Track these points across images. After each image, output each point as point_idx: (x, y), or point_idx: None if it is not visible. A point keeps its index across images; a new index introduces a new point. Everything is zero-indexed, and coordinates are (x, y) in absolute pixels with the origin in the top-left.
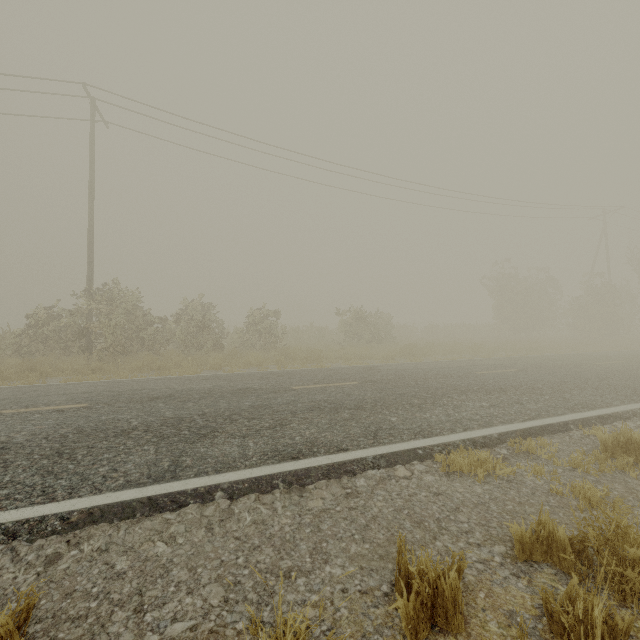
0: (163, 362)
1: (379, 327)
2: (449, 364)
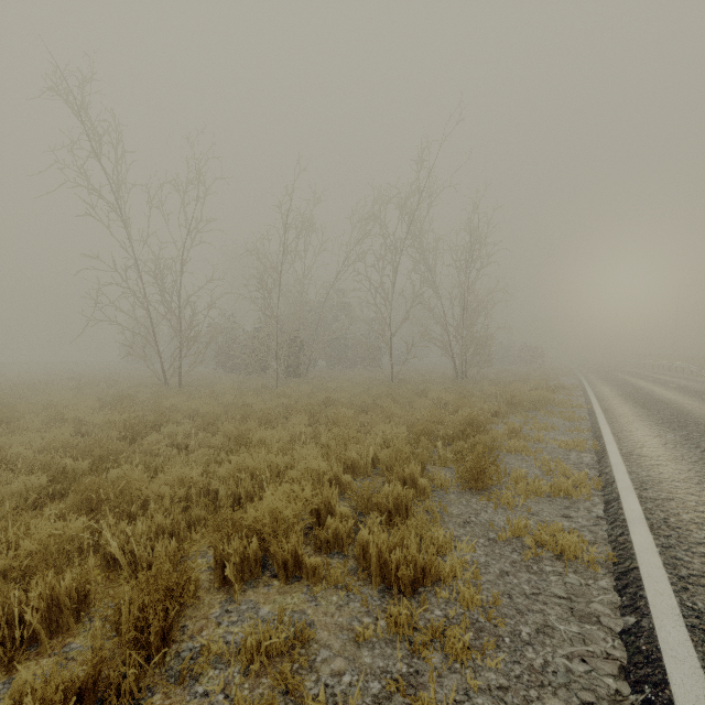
0: None
1: None
2: None
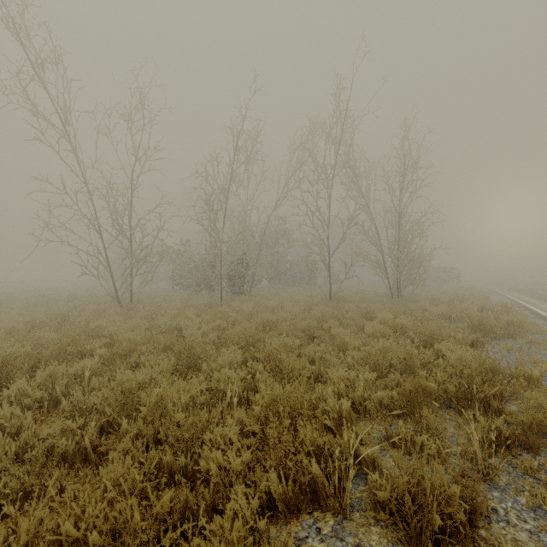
0: None
1: None
2: None
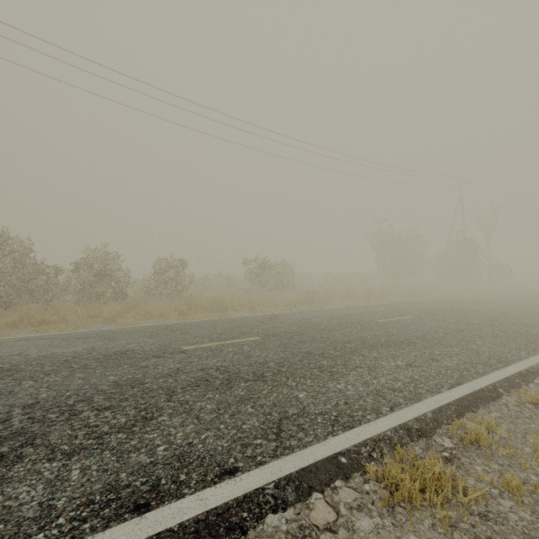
0: (46, 316)
1: (282, 276)
2: (348, 311)
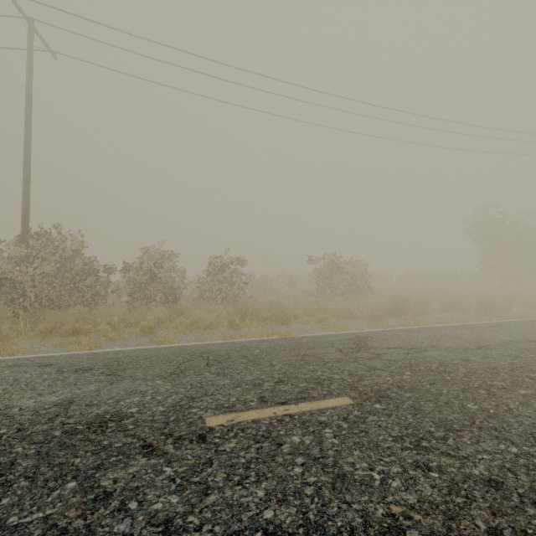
0: (80, 323)
1: (354, 276)
2: (479, 335)
